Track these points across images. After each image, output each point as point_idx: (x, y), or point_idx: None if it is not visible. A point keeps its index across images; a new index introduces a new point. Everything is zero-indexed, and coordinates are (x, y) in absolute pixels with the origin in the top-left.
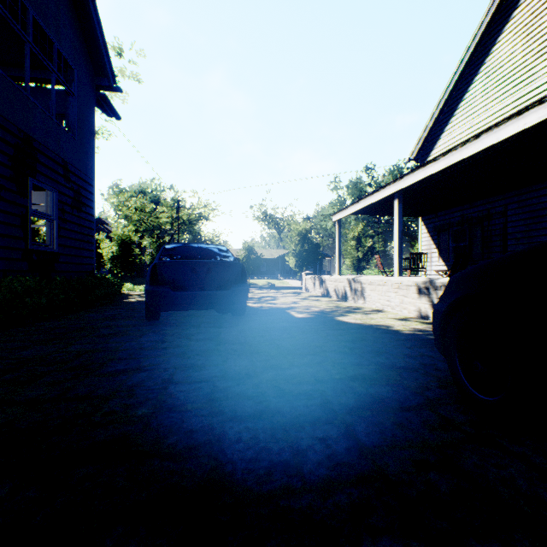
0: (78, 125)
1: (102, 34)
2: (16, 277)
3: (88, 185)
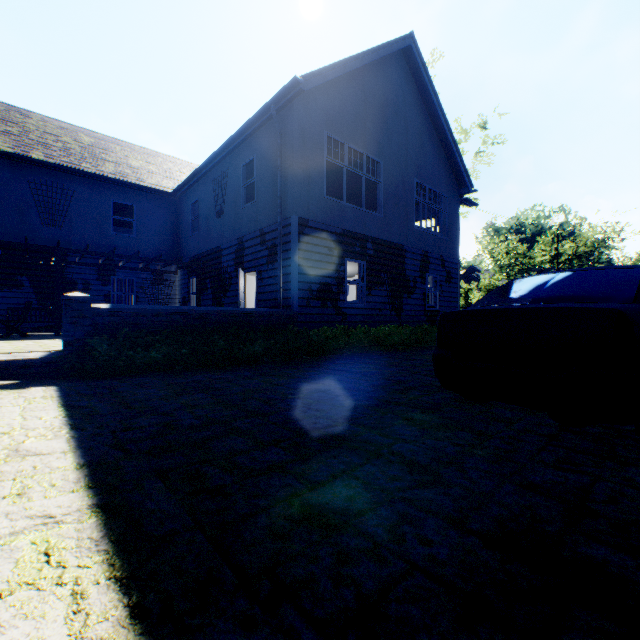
0: (448, 230)
1: (463, 164)
2: (421, 324)
3: (454, 265)
